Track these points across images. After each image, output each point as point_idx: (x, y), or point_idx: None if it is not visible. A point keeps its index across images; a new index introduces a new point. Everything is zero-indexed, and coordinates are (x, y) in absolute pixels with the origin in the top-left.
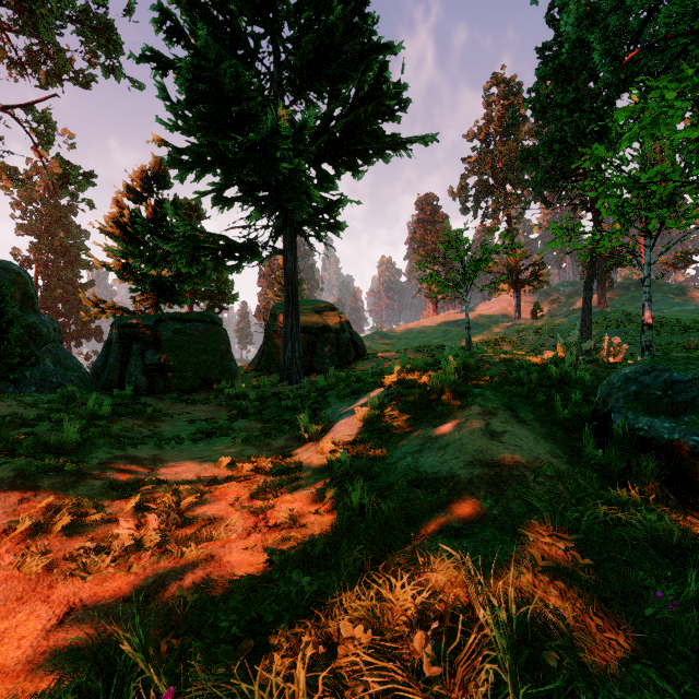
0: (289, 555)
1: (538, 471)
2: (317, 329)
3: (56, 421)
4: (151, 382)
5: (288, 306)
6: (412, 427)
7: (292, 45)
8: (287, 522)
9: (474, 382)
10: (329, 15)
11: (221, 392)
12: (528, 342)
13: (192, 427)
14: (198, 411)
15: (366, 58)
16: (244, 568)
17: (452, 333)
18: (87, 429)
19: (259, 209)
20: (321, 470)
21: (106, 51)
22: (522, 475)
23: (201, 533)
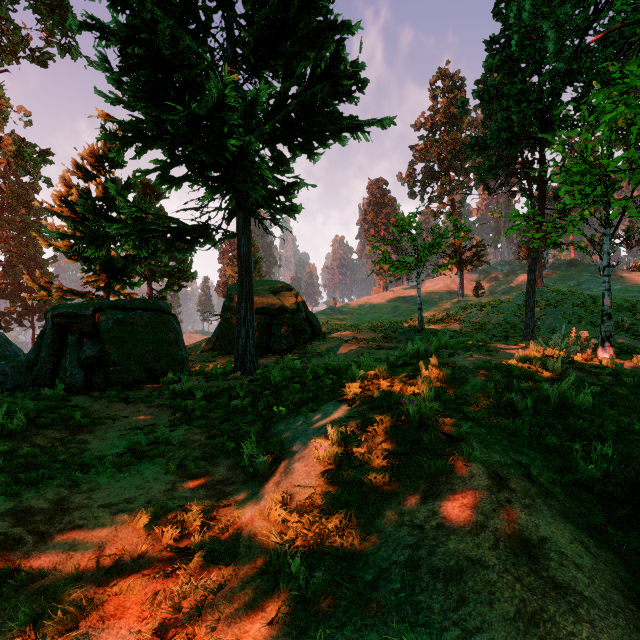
0: None
1: None
2: (273, 310)
3: None
4: (88, 377)
5: (242, 291)
6: (388, 485)
7: (246, 21)
8: None
9: (458, 408)
10: None
11: (166, 387)
12: (473, 319)
13: (124, 441)
14: (136, 413)
15: (322, 36)
16: None
17: (401, 309)
18: None
19: (210, 190)
20: (265, 564)
21: (61, 29)
22: None
23: None
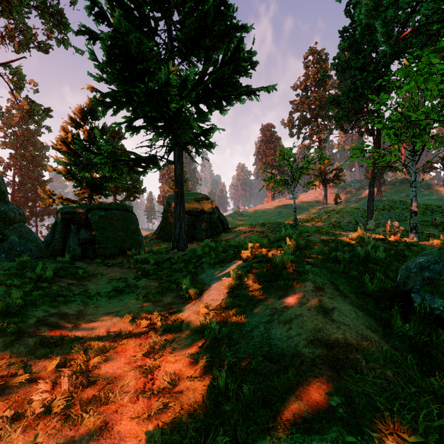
0: (167, 431)
1: (368, 355)
2: (197, 212)
3: (9, 285)
4: (83, 251)
5: (177, 198)
6: (262, 296)
7: (179, 25)
8: (169, 385)
9: (305, 259)
10: (204, 5)
11: (131, 258)
12: (332, 219)
13: (109, 285)
14: (115, 272)
15: (229, 34)
16: (129, 441)
17: (284, 213)
18: (32, 291)
19: (157, 134)
20: (197, 330)
21: (58, 29)
22: (356, 359)
23: (100, 396)
